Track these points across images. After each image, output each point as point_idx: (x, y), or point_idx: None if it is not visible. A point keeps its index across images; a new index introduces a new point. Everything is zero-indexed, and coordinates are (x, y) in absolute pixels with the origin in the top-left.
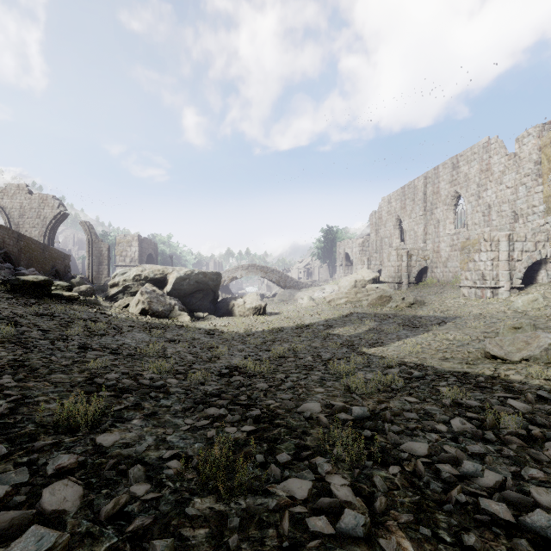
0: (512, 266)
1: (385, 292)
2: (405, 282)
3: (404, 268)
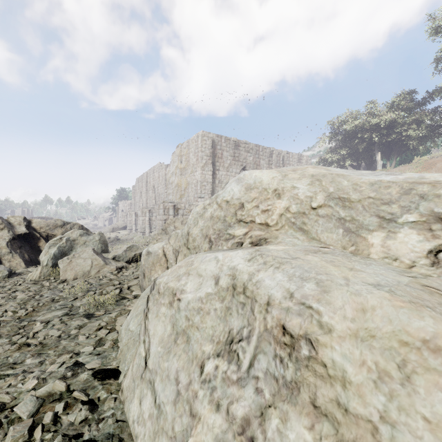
0: (152, 223)
1: (119, 235)
2: (134, 229)
3: (133, 221)
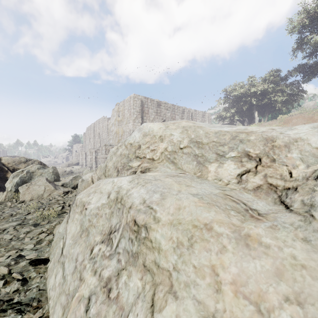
0: (97, 160)
1: (73, 169)
2: (84, 165)
3: (84, 159)
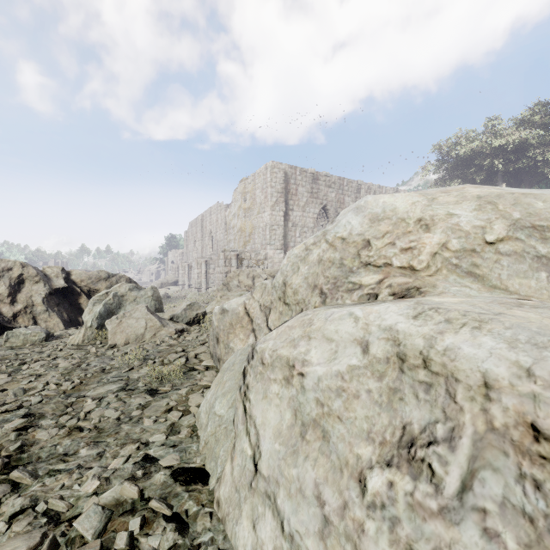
0: (209, 277)
1: (169, 291)
2: (186, 285)
3: (186, 275)
